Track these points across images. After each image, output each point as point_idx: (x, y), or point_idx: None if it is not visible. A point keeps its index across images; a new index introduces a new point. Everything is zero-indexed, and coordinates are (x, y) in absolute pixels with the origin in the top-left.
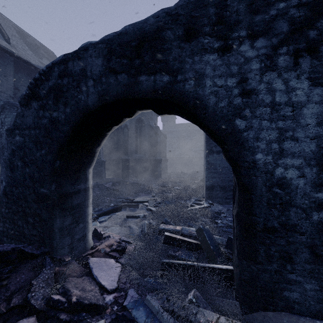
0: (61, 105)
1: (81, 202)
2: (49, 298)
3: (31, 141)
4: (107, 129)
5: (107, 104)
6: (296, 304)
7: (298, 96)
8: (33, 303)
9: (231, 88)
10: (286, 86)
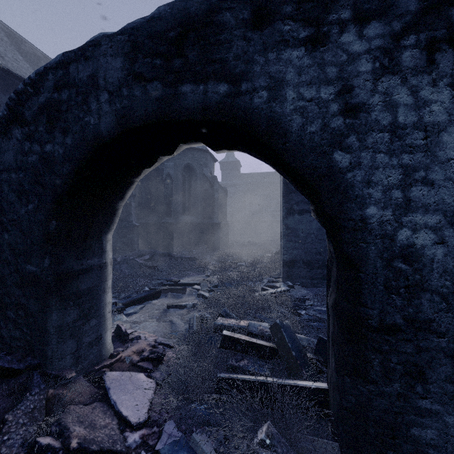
0: (58, 132)
1: (93, 286)
2: (33, 442)
3: (11, 190)
4: (133, 174)
5: (130, 130)
6: (431, 447)
7: (434, 113)
8: (3, 452)
9: (327, 102)
10: (415, 98)
